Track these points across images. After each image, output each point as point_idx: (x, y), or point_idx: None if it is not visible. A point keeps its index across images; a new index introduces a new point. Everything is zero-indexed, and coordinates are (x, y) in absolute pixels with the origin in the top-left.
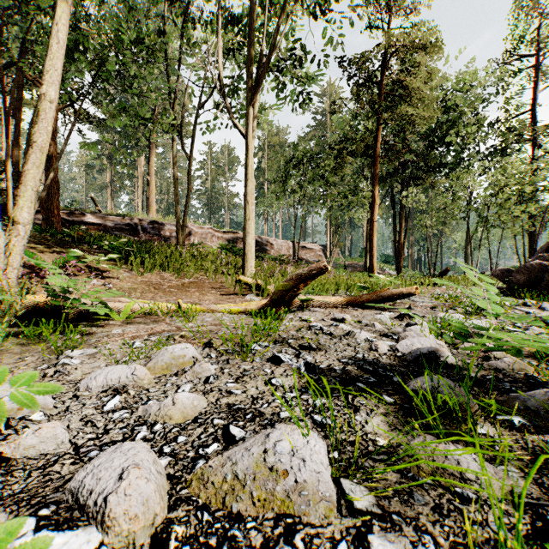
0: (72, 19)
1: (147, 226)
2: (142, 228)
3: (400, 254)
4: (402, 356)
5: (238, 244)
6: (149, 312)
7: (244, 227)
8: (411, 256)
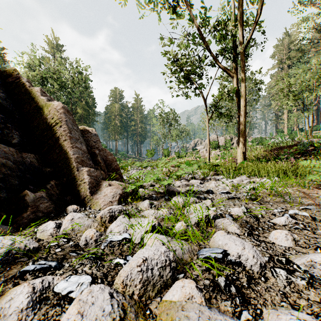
0: None
1: None
2: None
3: None
4: None
5: None
6: None
7: None
8: None
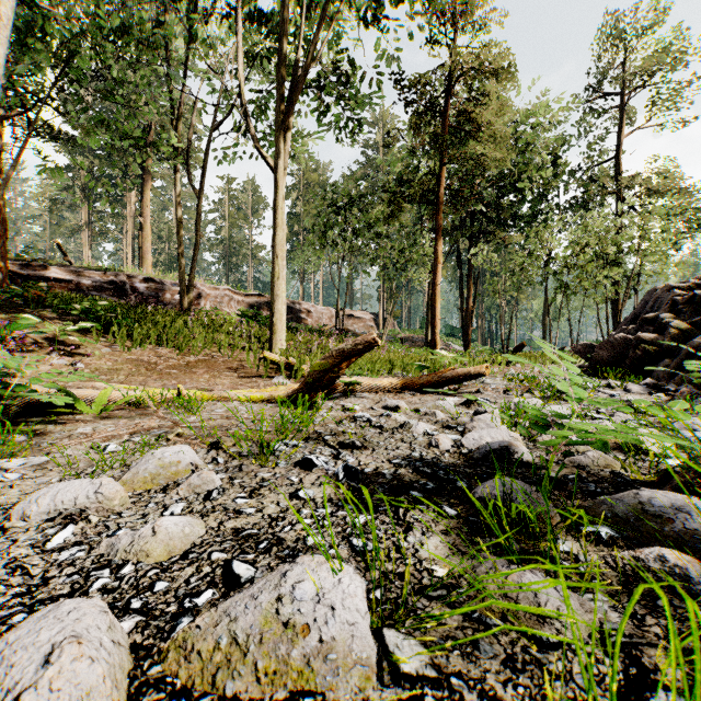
0: None
1: (138, 285)
2: (132, 288)
3: (468, 325)
4: (469, 453)
5: (266, 311)
6: (135, 402)
7: (272, 289)
8: (481, 328)
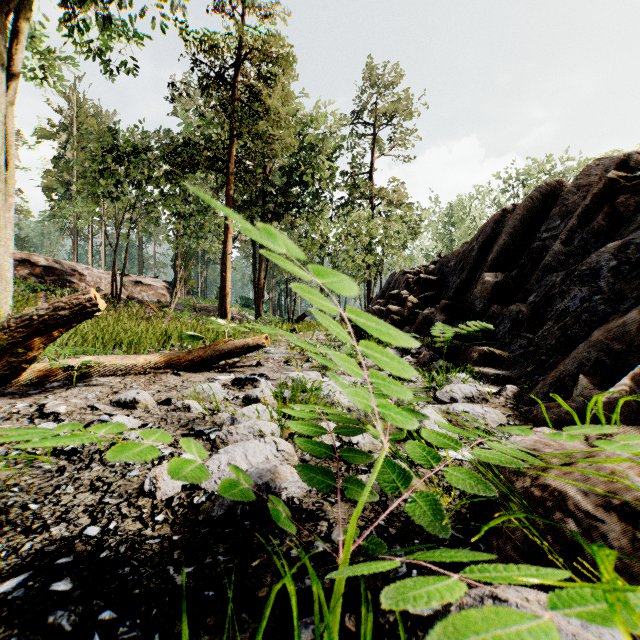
0: None
1: None
2: None
3: (259, 296)
4: (205, 504)
5: None
6: None
7: None
8: (272, 300)
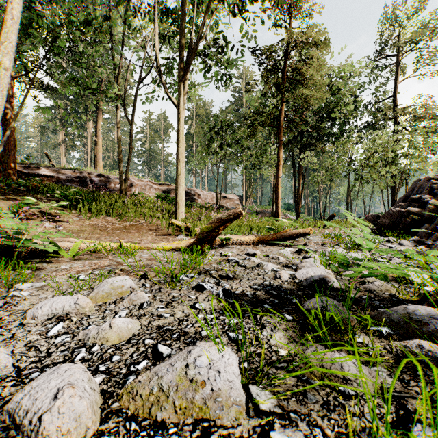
0: (27, 0)
1: (94, 179)
2: (91, 180)
3: (298, 203)
4: (300, 282)
5: (172, 194)
6: (94, 250)
7: (176, 180)
8: (307, 205)
